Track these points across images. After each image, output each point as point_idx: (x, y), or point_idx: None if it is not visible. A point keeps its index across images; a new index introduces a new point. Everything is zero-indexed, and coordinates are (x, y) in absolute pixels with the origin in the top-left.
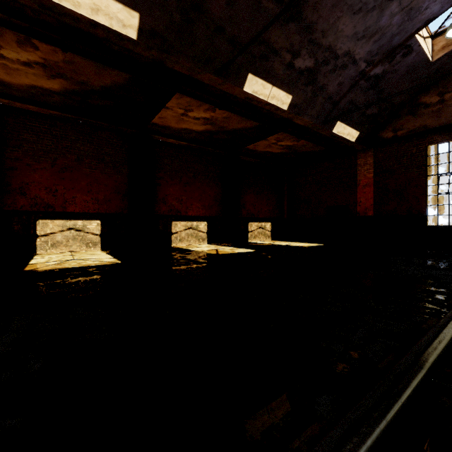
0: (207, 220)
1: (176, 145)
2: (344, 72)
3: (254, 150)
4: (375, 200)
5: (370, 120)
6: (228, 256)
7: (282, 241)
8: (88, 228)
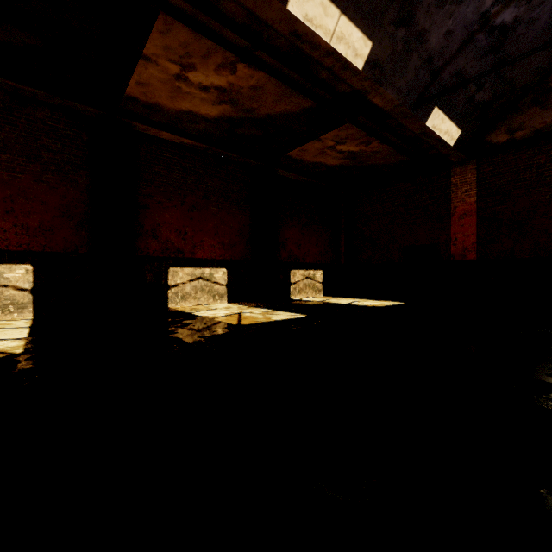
0: (227, 266)
1: (175, 144)
2: (458, 9)
3: (300, 159)
4: (479, 236)
5: (478, 112)
6: (258, 329)
7: (338, 297)
8: (7, 278)
